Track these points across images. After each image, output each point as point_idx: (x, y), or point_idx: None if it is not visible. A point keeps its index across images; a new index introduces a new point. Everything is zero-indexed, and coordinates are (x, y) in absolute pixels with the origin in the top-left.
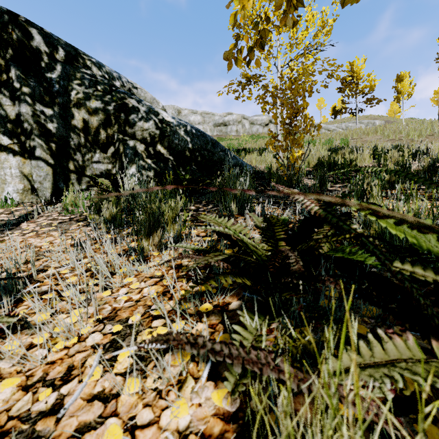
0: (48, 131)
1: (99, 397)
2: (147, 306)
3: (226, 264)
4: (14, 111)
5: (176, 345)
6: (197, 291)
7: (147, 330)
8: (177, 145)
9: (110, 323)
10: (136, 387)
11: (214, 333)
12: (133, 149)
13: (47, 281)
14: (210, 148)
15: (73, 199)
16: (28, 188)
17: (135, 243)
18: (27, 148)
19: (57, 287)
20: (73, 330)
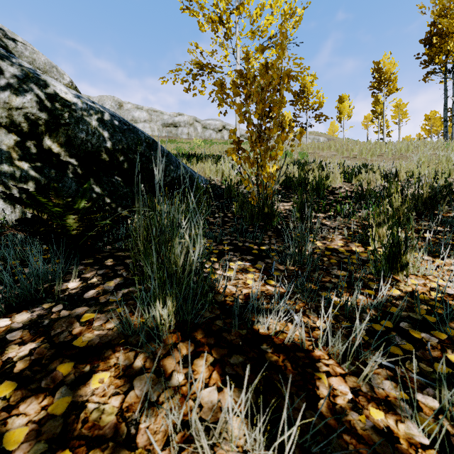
0: None
1: None
2: None
3: None
4: None
5: None
6: None
7: None
8: (84, 141)
9: None
10: None
11: None
12: None
13: None
14: (144, 151)
15: None
16: None
17: None
18: None
19: None
20: None
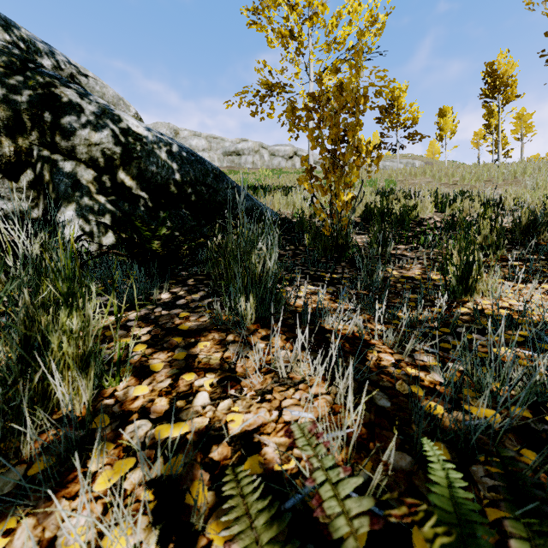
0: None
1: None
2: None
3: None
4: None
5: None
6: None
7: None
8: (154, 173)
9: None
10: None
11: None
12: (70, 177)
13: None
14: (212, 182)
15: None
16: None
17: None
18: None
19: None
20: None
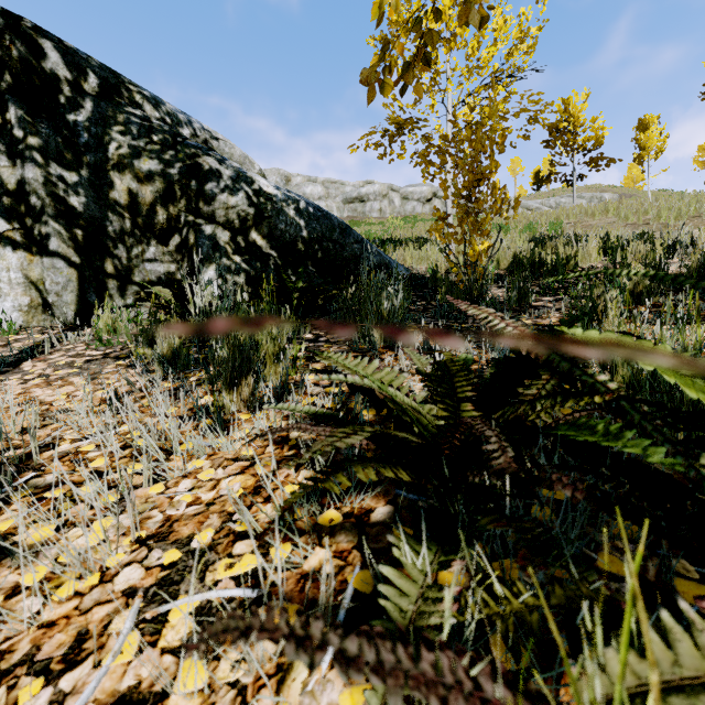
0: (70, 209)
1: (129, 699)
2: (225, 515)
3: (366, 441)
4: (13, 176)
5: (276, 592)
6: (314, 487)
7: (224, 562)
8: (283, 232)
9: (160, 546)
10: (200, 680)
11: (344, 569)
12: (211, 240)
13: (57, 465)
14: (338, 237)
15: (110, 322)
16: (37, 304)
17: (209, 398)
18: (35, 237)
19: (72, 476)
20: (92, 560)
